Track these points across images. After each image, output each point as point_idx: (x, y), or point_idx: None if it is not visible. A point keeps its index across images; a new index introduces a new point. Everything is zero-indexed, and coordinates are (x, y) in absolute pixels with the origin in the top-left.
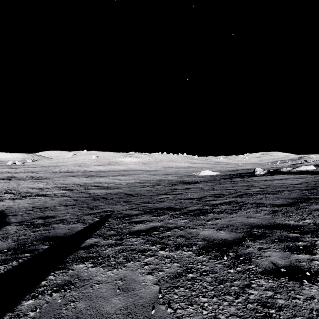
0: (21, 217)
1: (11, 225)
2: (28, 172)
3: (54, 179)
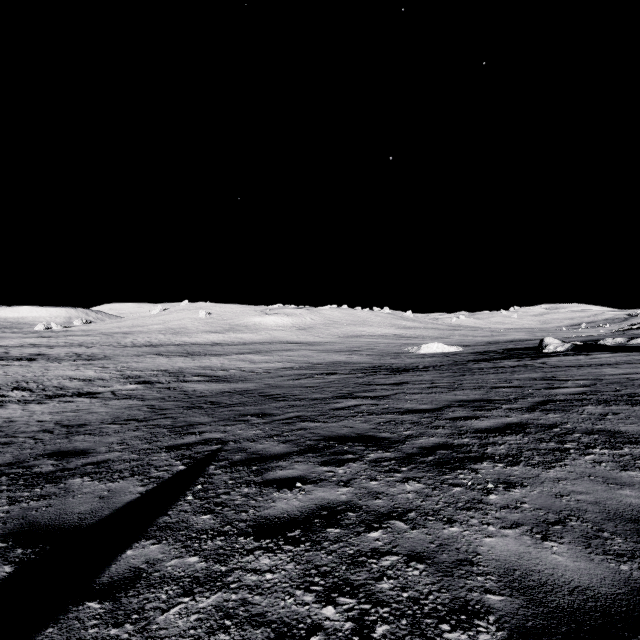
0: (16, 450)
1: None
2: (72, 344)
3: (118, 360)
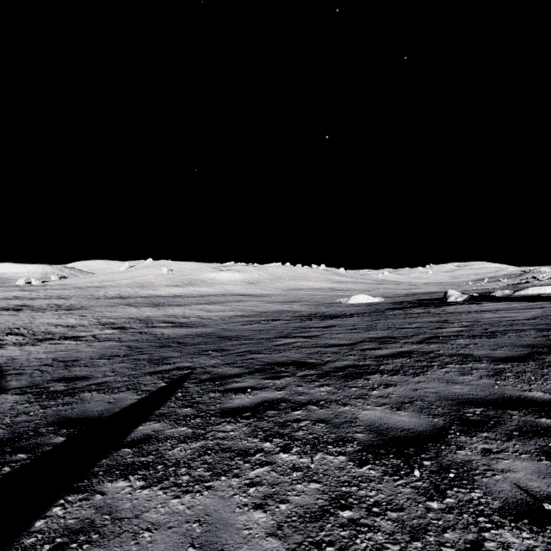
0: (28, 378)
1: (7, 393)
2: (51, 297)
3: (94, 310)
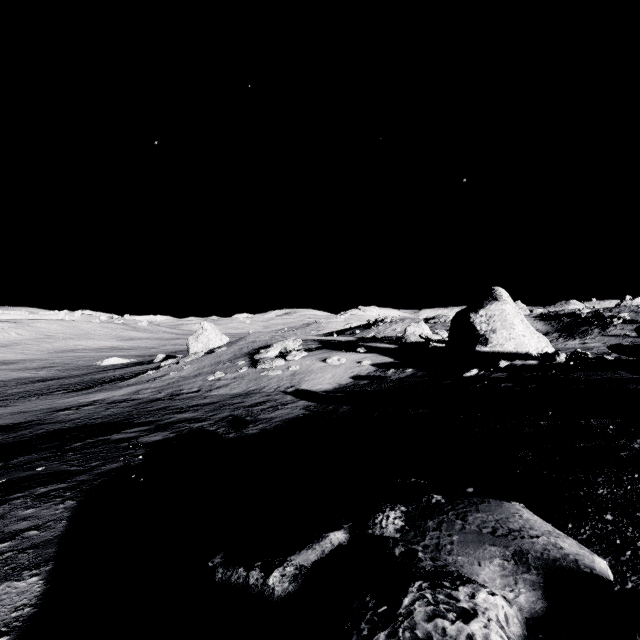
0: None
1: None
2: None
3: None
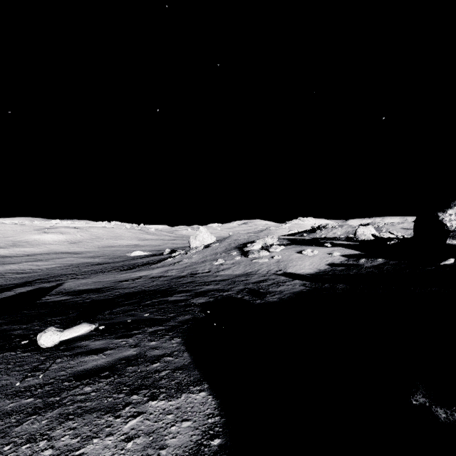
0: None
1: None
2: None
3: None
